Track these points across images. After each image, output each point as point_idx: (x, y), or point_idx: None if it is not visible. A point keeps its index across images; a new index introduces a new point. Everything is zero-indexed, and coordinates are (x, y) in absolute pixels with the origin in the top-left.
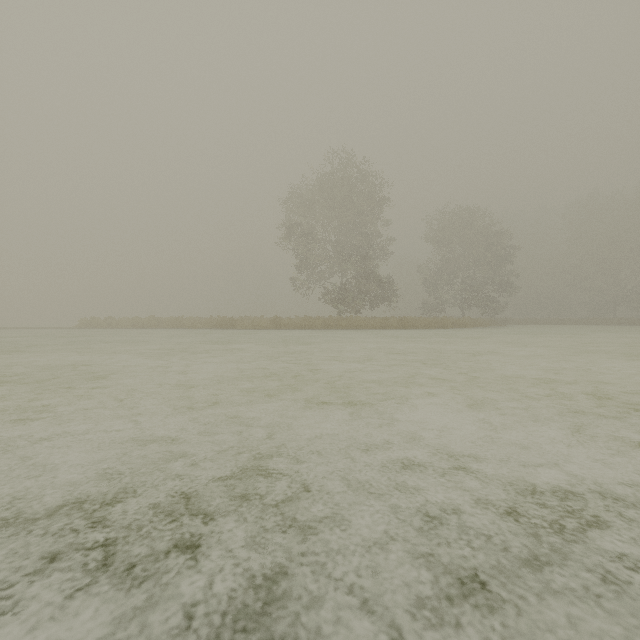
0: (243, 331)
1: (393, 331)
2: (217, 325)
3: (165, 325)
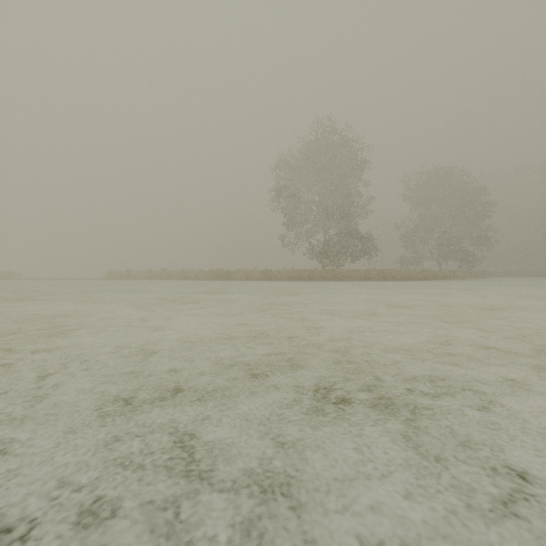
0: (237, 282)
1: (376, 282)
2: (216, 277)
3: (173, 277)
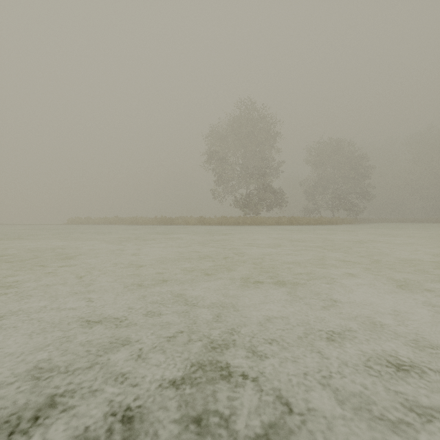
0: (178, 226)
1: (285, 226)
2: (160, 222)
3: (125, 222)
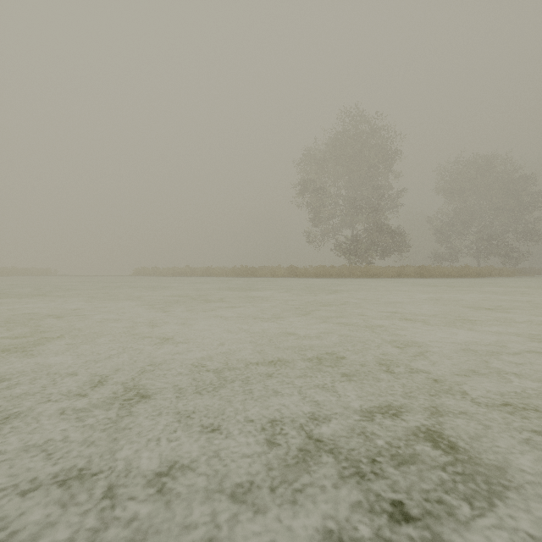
0: (262, 279)
1: (413, 280)
2: (240, 274)
3: (197, 274)
